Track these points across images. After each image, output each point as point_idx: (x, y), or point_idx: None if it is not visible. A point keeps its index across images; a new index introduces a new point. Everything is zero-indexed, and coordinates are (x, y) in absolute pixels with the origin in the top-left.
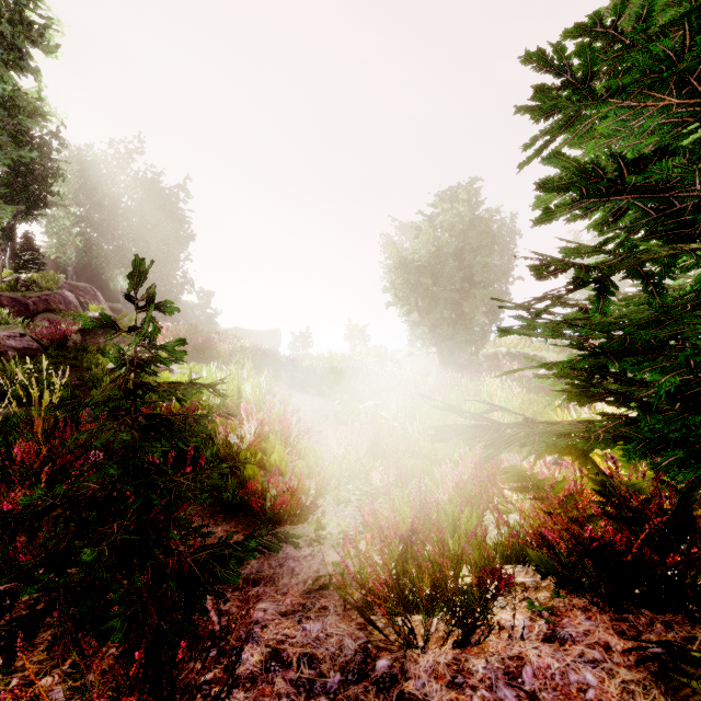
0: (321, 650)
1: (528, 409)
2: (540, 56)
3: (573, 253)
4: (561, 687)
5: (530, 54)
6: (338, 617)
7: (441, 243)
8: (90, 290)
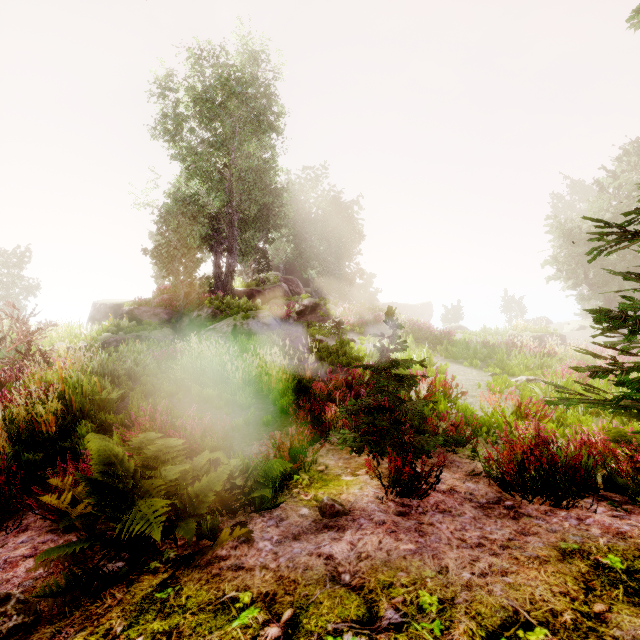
0: (476, 492)
1: None
2: (592, 219)
3: (627, 307)
4: (606, 525)
5: (587, 218)
6: (485, 485)
7: (621, 207)
8: (294, 281)
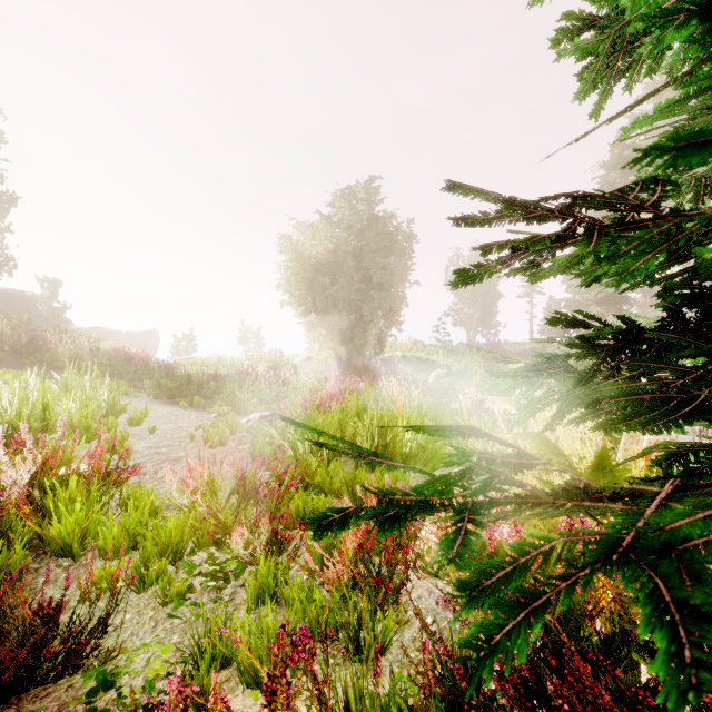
0: None
1: (427, 413)
2: None
3: None
4: None
5: None
6: None
7: (340, 241)
8: None
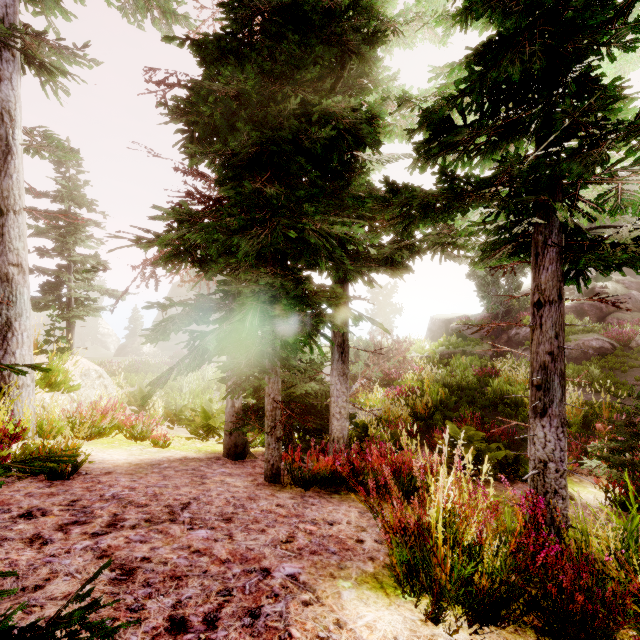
0: None
1: None
2: None
3: None
4: None
5: None
6: None
7: None
8: None
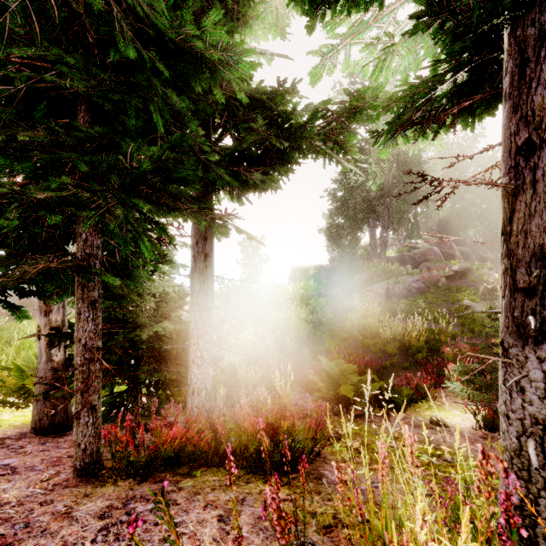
0: None
1: None
2: None
3: None
4: None
5: None
6: None
7: None
8: (447, 243)
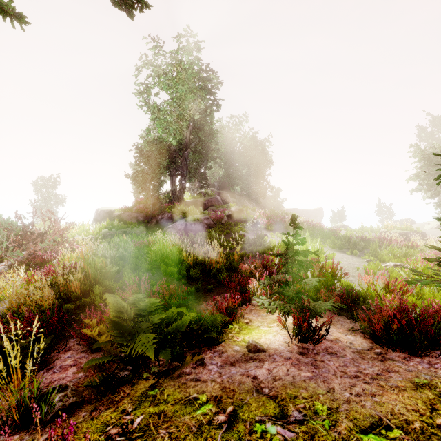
0: (354, 342)
1: None
2: (439, 155)
3: None
4: None
5: (435, 154)
6: (361, 338)
7: None
8: (225, 194)
